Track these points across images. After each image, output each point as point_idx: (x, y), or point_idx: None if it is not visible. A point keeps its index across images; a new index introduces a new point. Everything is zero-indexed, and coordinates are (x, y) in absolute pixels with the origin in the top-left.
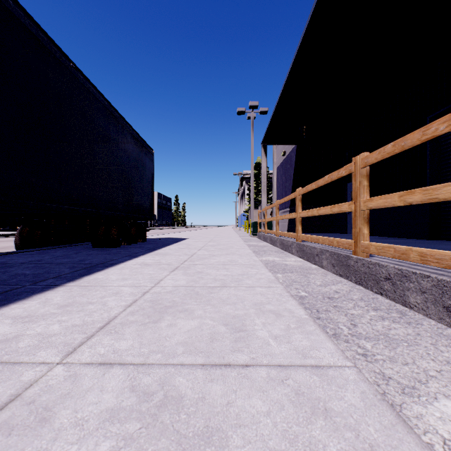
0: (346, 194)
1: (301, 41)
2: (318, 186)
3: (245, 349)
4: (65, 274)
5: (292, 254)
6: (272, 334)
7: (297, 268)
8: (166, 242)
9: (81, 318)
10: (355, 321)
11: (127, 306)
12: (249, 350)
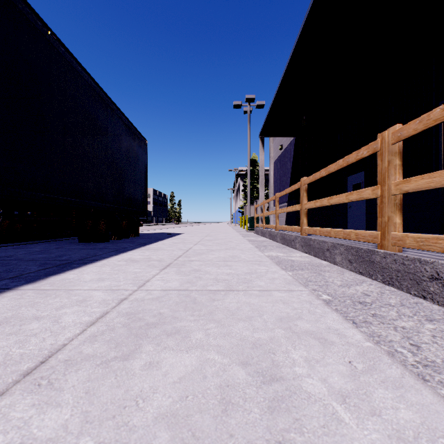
0: (346, 188)
1: (307, 16)
2: (329, 172)
3: (297, 439)
4: (29, 273)
5: (296, 249)
6: (332, 388)
7: (306, 264)
8: (160, 237)
9: (4, 350)
10: (414, 340)
11: (90, 323)
12: (305, 441)
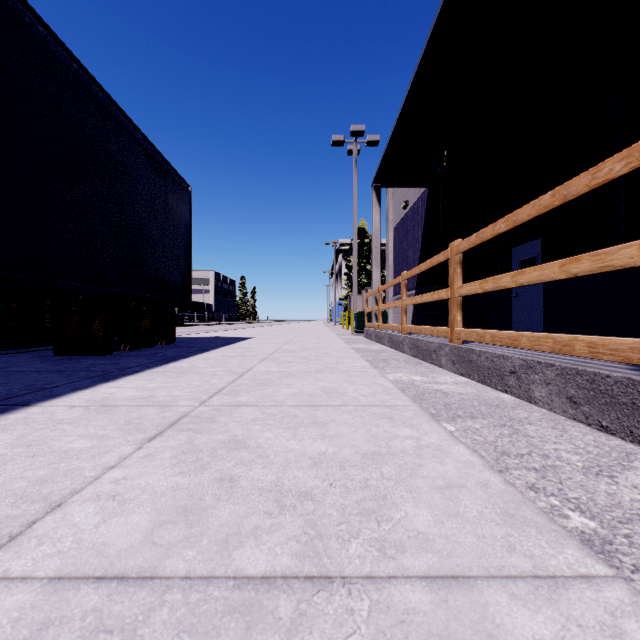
0: (510, 266)
1: None
2: (515, 223)
3: None
4: None
5: (440, 367)
6: None
7: (473, 402)
8: (208, 345)
9: None
10: None
11: None
12: None
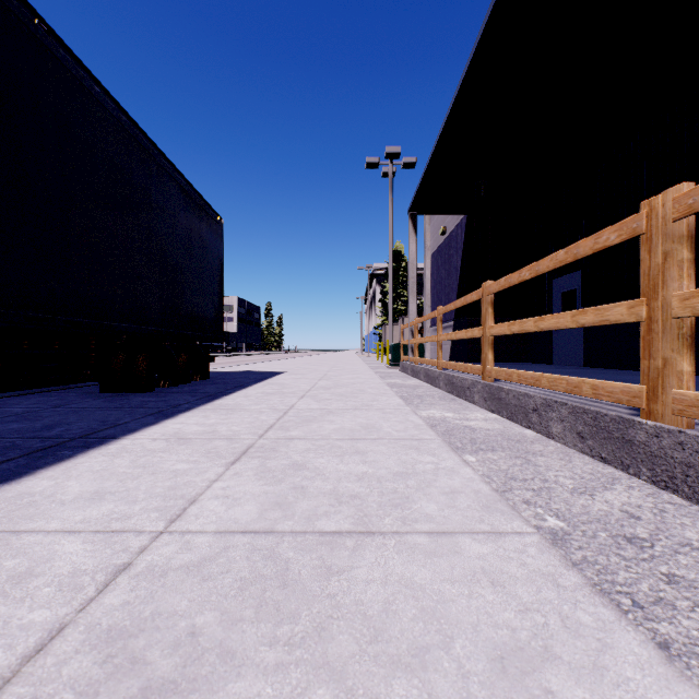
0: (551, 298)
1: (494, 2)
2: (537, 273)
3: None
4: None
5: (474, 404)
6: None
7: (497, 437)
8: (243, 381)
9: None
10: None
11: None
12: None
